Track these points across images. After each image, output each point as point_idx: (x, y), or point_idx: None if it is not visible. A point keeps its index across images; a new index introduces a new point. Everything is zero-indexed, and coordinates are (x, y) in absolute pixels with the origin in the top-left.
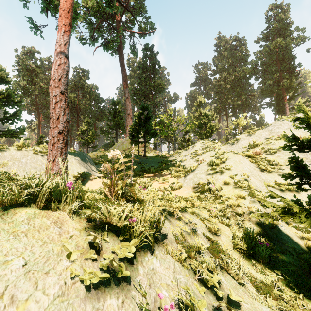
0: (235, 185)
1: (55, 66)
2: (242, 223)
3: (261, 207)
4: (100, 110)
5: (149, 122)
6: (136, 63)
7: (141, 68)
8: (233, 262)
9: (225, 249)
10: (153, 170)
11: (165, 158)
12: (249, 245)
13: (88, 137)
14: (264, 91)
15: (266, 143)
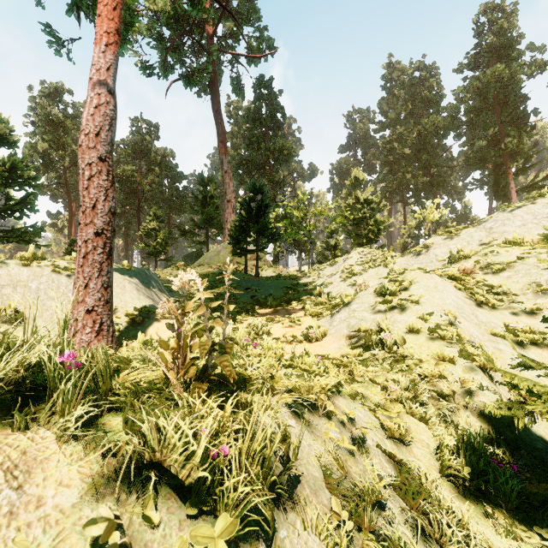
0: (431, 335)
1: (88, 109)
2: (452, 415)
3: (488, 381)
4: (179, 194)
5: (265, 214)
6: (243, 111)
7: (250, 119)
8: (450, 516)
9: (430, 484)
10: (273, 302)
11: (294, 279)
12: (474, 467)
13: (156, 241)
14: (471, 159)
15: (482, 253)
